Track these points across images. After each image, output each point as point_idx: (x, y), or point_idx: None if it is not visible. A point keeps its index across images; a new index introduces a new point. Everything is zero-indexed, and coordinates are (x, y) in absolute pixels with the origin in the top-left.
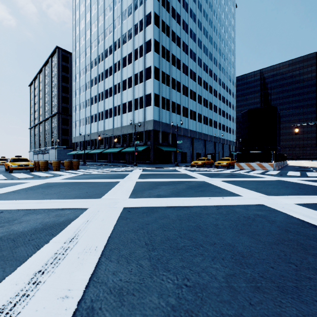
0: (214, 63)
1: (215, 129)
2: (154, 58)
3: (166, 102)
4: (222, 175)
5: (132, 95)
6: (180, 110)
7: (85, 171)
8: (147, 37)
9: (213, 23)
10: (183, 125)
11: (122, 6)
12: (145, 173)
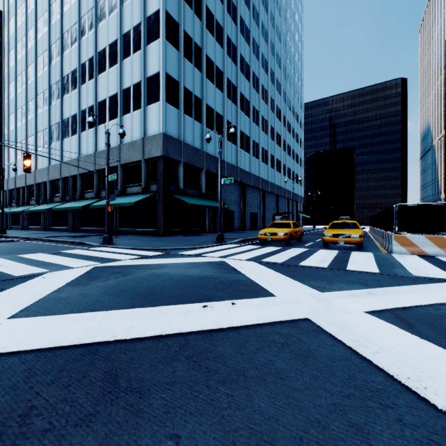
0: (276, 62)
1: (278, 173)
2: None
3: (195, 103)
4: None
5: (118, 80)
6: (222, 126)
7: None
8: None
9: None
10: (227, 158)
11: None
12: None
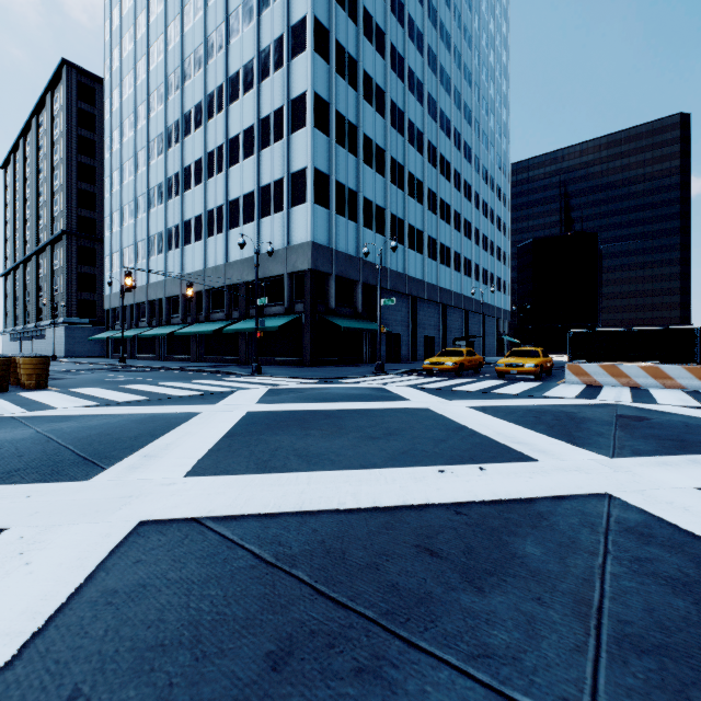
0: (464, 117)
1: (466, 278)
2: (314, 70)
3: (348, 198)
4: (598, 422)
5: (256, 176)
6: (385, 223)
7: (46, 397)
8: (295, 14)
9: (462, 16)
10: (391, 263)
11: None
12: (269, 410)
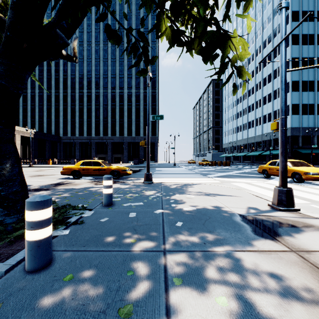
0: None
1: None
2: (292, 74)
3: (309, 107)
4: None
5: (271, 108)
6: None
7: (234, 166)
8: None
9: None
10: None
11: (262, 37)
12: None
